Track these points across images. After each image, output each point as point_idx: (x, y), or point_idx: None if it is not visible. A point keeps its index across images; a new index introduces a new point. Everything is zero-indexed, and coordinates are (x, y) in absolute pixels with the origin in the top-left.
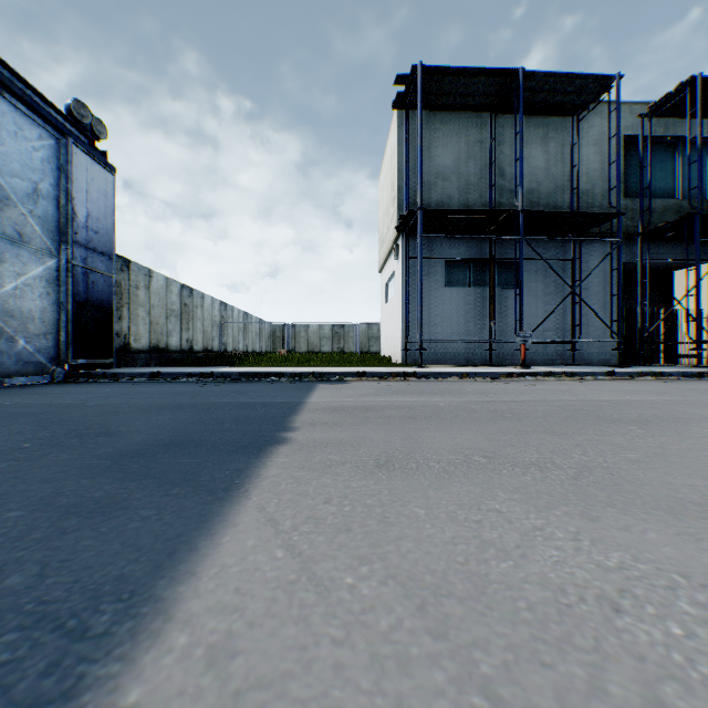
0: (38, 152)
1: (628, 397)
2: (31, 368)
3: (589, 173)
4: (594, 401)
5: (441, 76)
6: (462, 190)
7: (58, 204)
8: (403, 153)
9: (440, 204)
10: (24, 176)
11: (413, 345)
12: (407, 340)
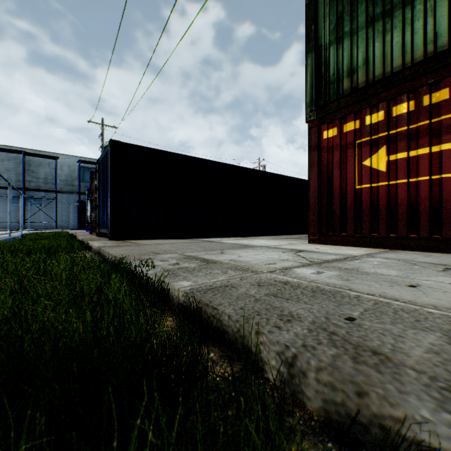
0: None
1: None
2: None
3: (67, 174)
4: None
5: None
6: (18, 175)
7: None
8: None
9: (8, 179)
10: None
11: None
12: None
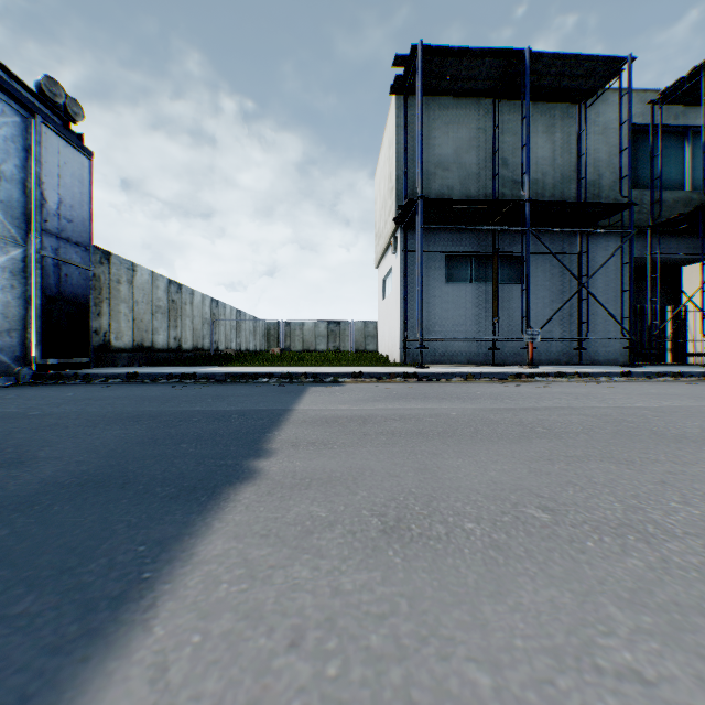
0: None
1: (666, 403)
2: None
3: (595, 163)
4: (630, 408)
5: (443, 58)
6: (464, 181)
7: (24, 188)
8: (401, 141)
9: (441, 195)
10: None
11: (412, 344)
12: (406, 338)
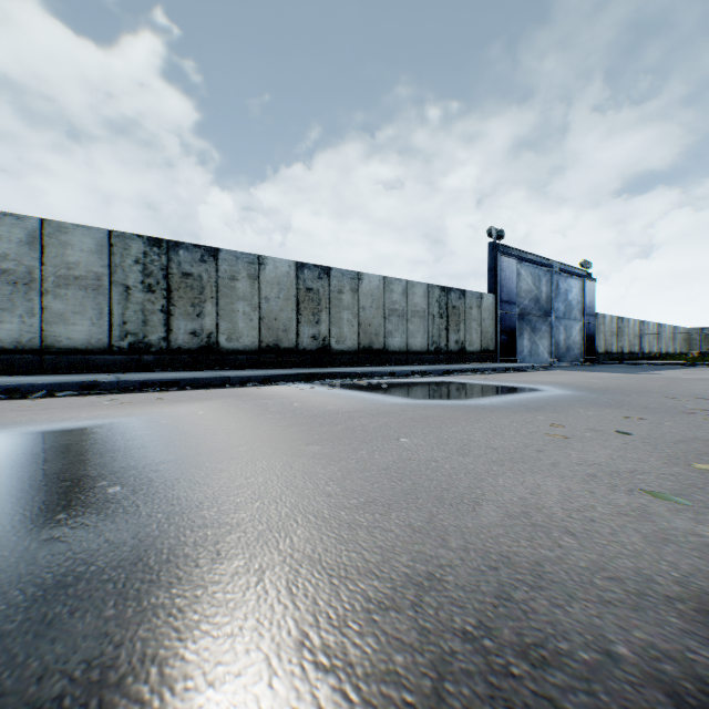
0: (577, 289)
1: None
2: (576, 359)
3: None
4: None
5: None
6: None
7: (580, 303)
8: None
9: None
10: (575, 299)
11: None
12: None
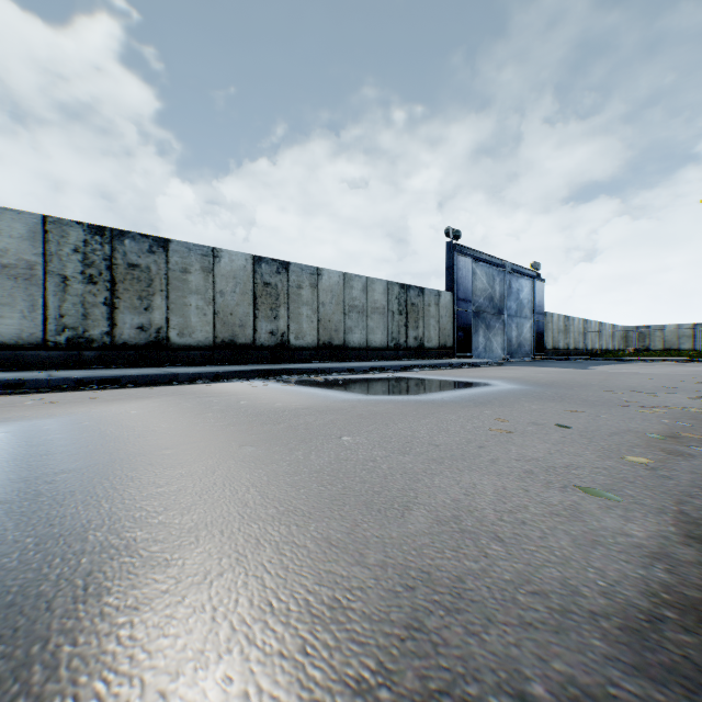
0: (528, 288)
1: None
2: (527, 355)
3: None
4: None
5: None
6: None
7: (531, 302)
8: None
9: None
10: (526, 298)
11: None
12: None
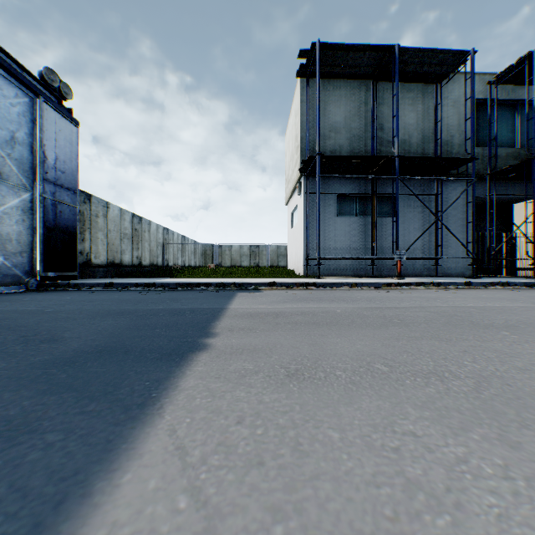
0: (14, 107)
1: (489, 304)
2: (9, 280)
3: (448, 127)
4: (463, 307)
5: (335, 51)
6: (351, 141)
7: (31, 149)
8: (304, 112)
9: (333, 151)
10: (3, 126)
11: (312, 261)
12: (308, 257)
